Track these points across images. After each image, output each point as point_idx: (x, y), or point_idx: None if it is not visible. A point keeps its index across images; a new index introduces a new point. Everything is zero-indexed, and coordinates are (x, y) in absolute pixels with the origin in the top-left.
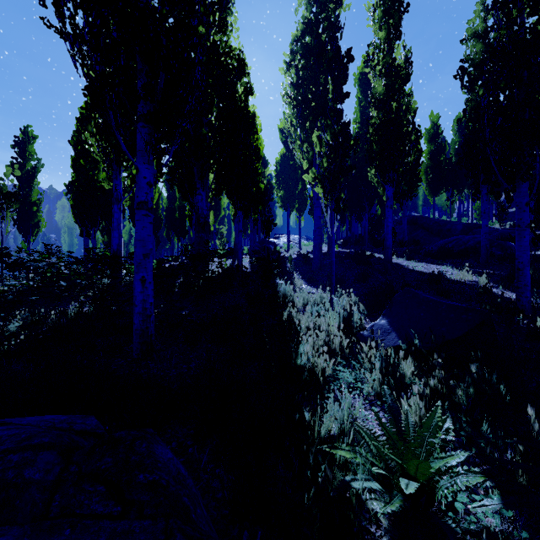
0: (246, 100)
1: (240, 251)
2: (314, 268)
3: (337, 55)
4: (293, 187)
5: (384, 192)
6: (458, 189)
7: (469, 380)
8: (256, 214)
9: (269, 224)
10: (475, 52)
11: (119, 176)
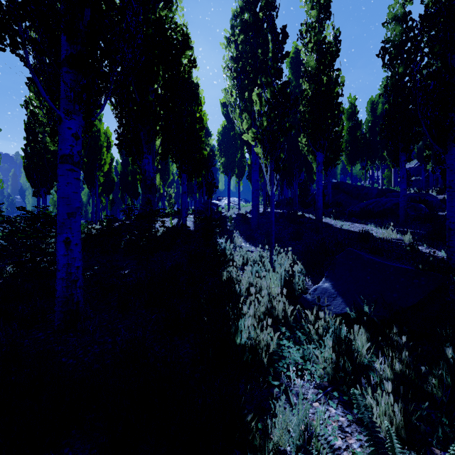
0: (190, 72)
1: (185, 210)
2: (252, 227)
3: (274, 31)
4: (233, 155)
5: (315, 158)
6: (372, 160)
7: (445, 366)
8: (200, 178)
9: (211, 187)
10: (395, 34)
11: None
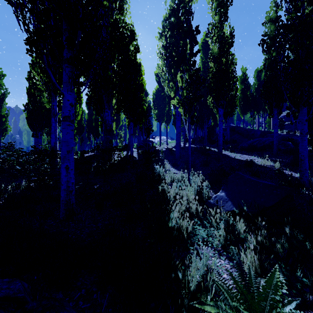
0: (135, 55)
1: (132, 146)
2: (176, 157)
3: (190, 29)
4: (163, 108)
5: (218, 112)
6: (257, 111)
7: (285, 237)
8: (141, 124)
9: (149, 130)
10: (270, 30)
11: (55, 100)
